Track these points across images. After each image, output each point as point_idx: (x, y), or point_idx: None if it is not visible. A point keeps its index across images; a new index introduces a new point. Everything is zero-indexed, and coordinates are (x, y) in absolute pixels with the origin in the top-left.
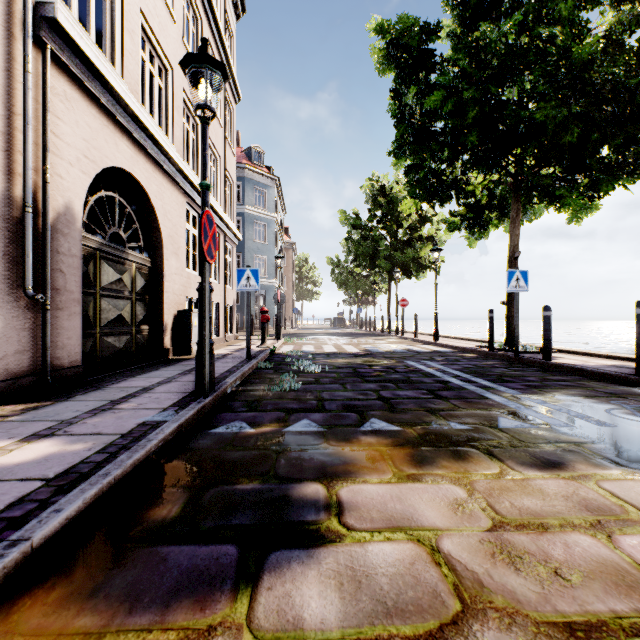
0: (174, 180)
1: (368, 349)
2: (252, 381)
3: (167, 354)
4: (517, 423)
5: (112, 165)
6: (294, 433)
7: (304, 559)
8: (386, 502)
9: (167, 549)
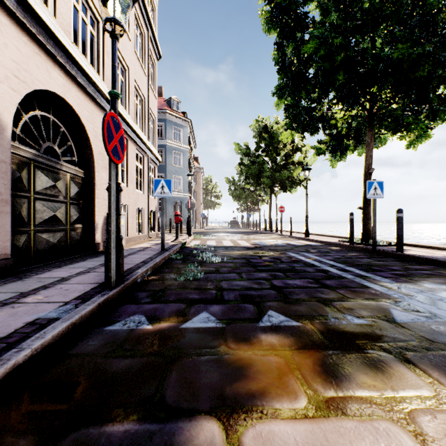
0: (104, 109)
1: (257, 243)
2: (162, 271)
3: (98, 247)
4: (412, 316)
5: (44, 88)
6: (192, 330)
7: None
8: None
9: None
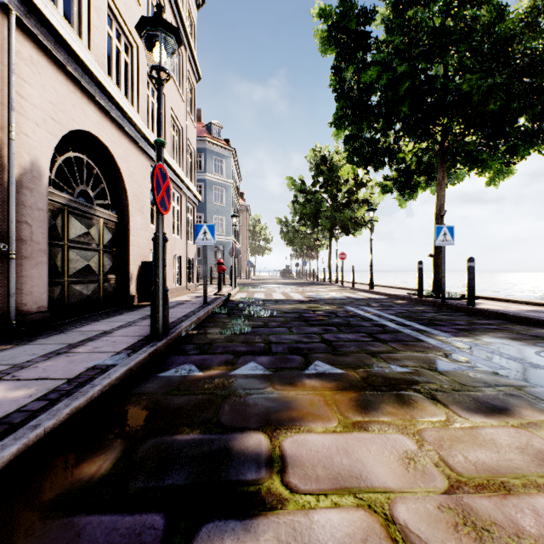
0: (139, 145)
1: (312, 296)
2: (206, 325)
3: (132, 300)
4: (455, 366)
5: (79, 128)
6: (241, 376)
7: (240, 534)
8: (332, 456)
9: (85, 520)
